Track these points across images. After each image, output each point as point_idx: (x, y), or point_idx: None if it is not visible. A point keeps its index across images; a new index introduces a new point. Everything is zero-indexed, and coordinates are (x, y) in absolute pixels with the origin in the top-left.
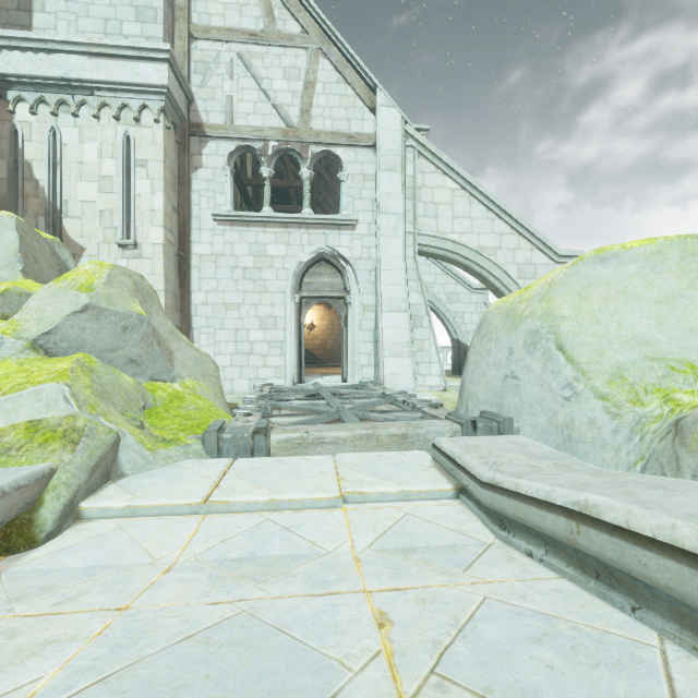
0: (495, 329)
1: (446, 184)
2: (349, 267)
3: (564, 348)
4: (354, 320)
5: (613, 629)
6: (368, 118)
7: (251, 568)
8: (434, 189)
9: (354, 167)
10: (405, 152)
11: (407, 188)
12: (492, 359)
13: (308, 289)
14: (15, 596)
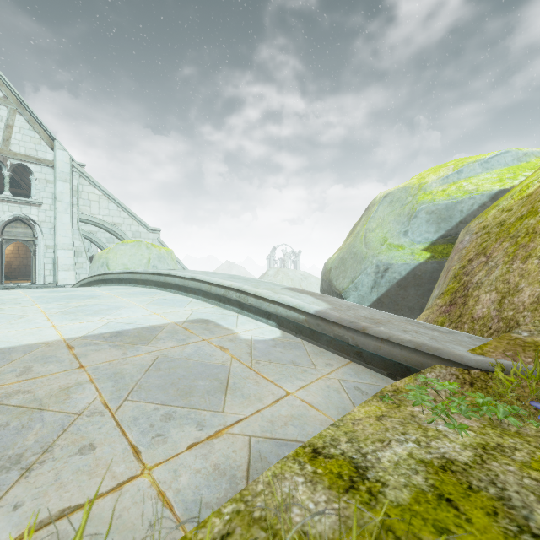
0: (96, 261)
1: (96, 192)
2: (37, 226)
3: (108, 266)
4: (41, 252)
5: None
6: (49, 152)
7: None
8: (89, 193)
9: (41, 175)
10: (72, 173)
11: (73, 191)
12: (94, 269)
13: (8, 235)
14: None
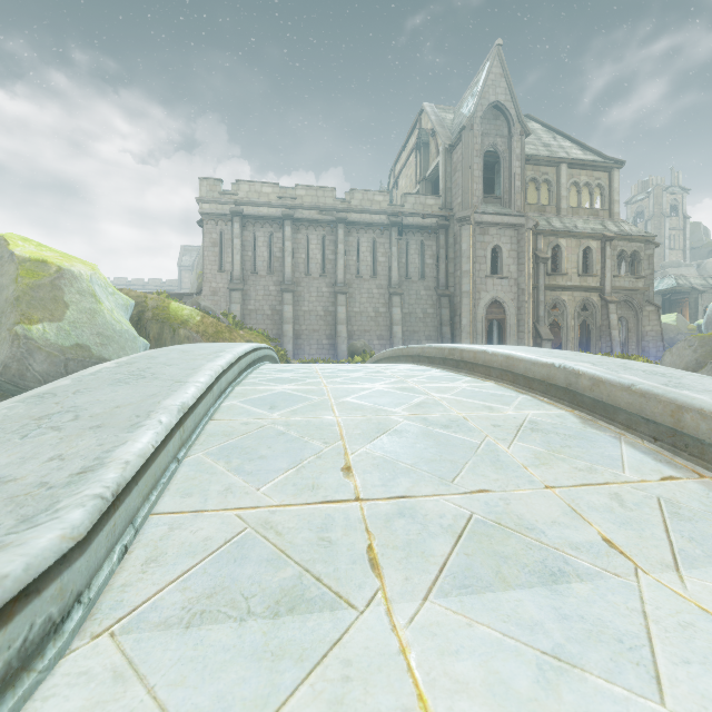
0: None
1: None
2: None
3: None
4: None
5: (207, 461)
6: None
7: (510, 546)
8: None
9: None
10: None
11: None
12: None
13: None
14: (680, 505)
